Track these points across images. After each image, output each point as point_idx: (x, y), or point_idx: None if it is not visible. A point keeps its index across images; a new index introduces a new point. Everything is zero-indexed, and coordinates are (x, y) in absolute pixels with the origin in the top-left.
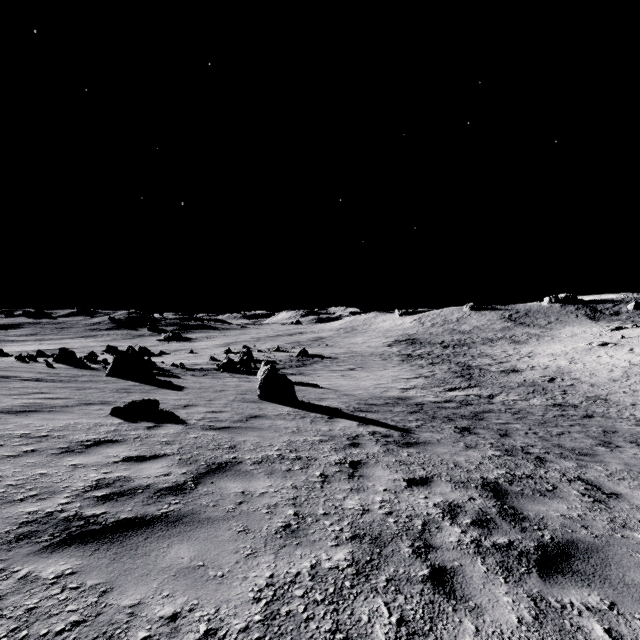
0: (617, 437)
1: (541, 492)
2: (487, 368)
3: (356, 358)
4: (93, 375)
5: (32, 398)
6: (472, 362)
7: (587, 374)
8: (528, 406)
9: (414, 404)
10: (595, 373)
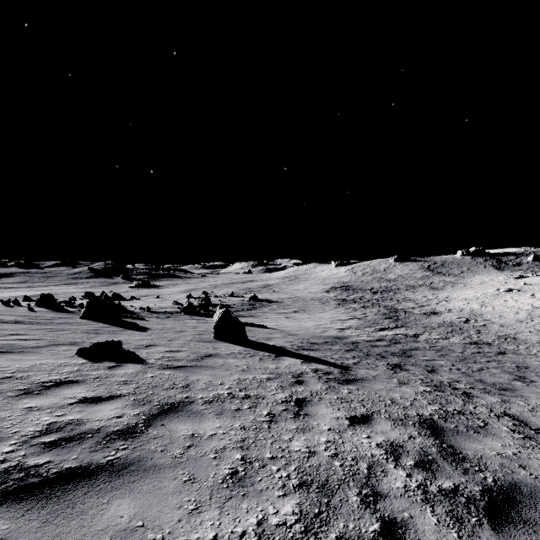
0: (530, 372)
1: (474, 429)
2: (411, 311)
3: (299, 302)
4: (68, 318)
5: (7, 339)
6: (398, 306)
7: (497, 316)
8: (449, 344)
9: (350, 343)
10: (503, 315)
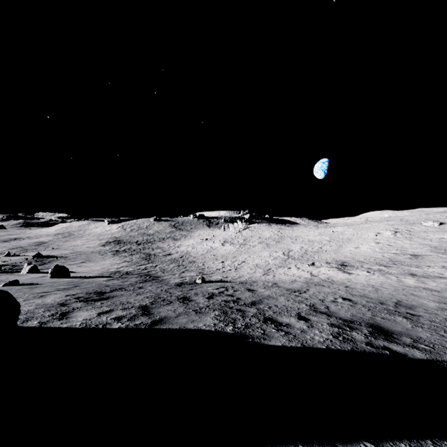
0: (187, 271)
1: (155, 279)
2: (158, 254)
3: (82, 255)
4: None
5: None
6: (152, 252)
7: (195, 253)
8: (168, 267)
9: (124, 272)
10: (198, 252)
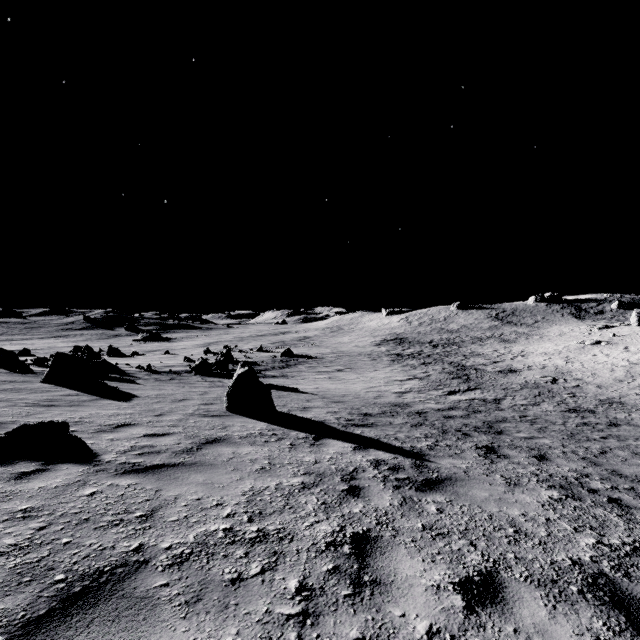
0: None
1: None
2: (483, 368)
3: (344, 358)
4: (25, 381)
5: None
6: (465, 362)
7: (589, 374)
8: (542, 412)
9: (416, 413)
10: (596, 373)
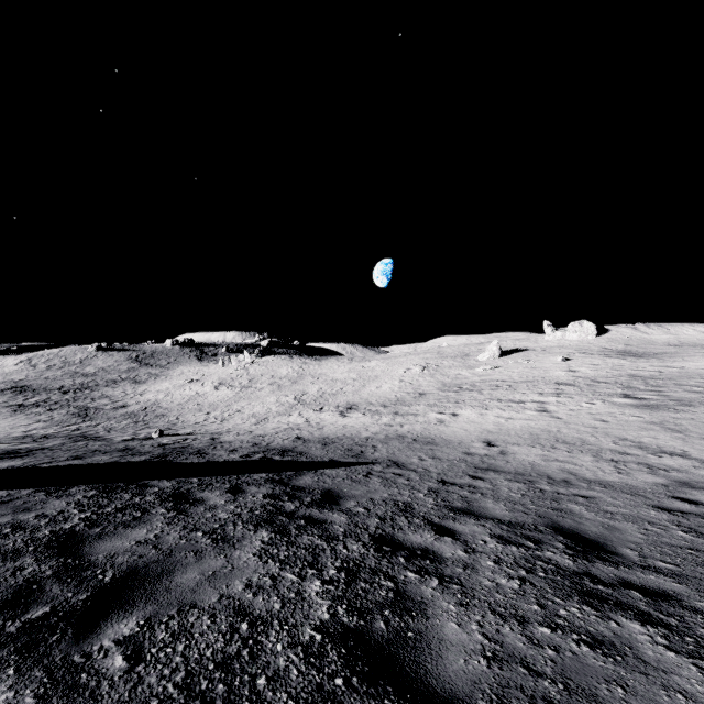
0: (148, 428)
1: (93, 439)
2: (103, 407)
3: None
4: None
5: None
6: (91, 404)
7: (169, 403)
8: (118, 425)
9: (40, 436)
10: (174, 401)
